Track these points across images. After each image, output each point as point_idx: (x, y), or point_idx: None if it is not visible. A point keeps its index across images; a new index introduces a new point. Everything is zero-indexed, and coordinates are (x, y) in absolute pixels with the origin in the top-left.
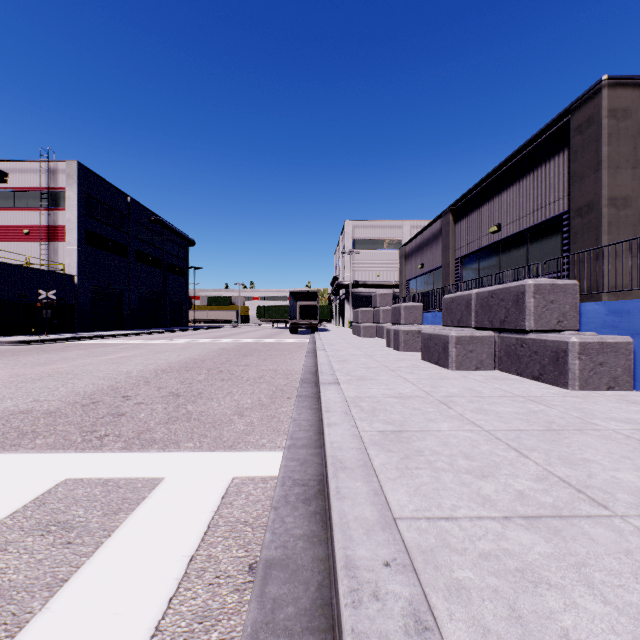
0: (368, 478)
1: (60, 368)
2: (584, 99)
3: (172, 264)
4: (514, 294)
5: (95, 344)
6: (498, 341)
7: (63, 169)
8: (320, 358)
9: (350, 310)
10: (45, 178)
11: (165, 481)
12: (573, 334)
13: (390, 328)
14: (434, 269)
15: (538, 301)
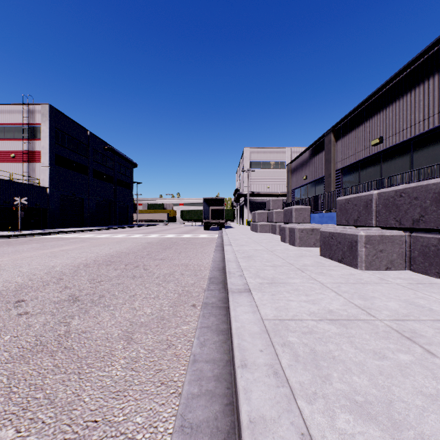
0: None
1: None
2: None
3: (121, 180)
4: (435, 191)
5: (54, 238)
6: (409, 240)
7: (39, 110)
8: (227, 254)
9: (248, 212)
10: (26, 117)
11: None
12: None
13: (285, 226)
14: (316, 179)
15: None
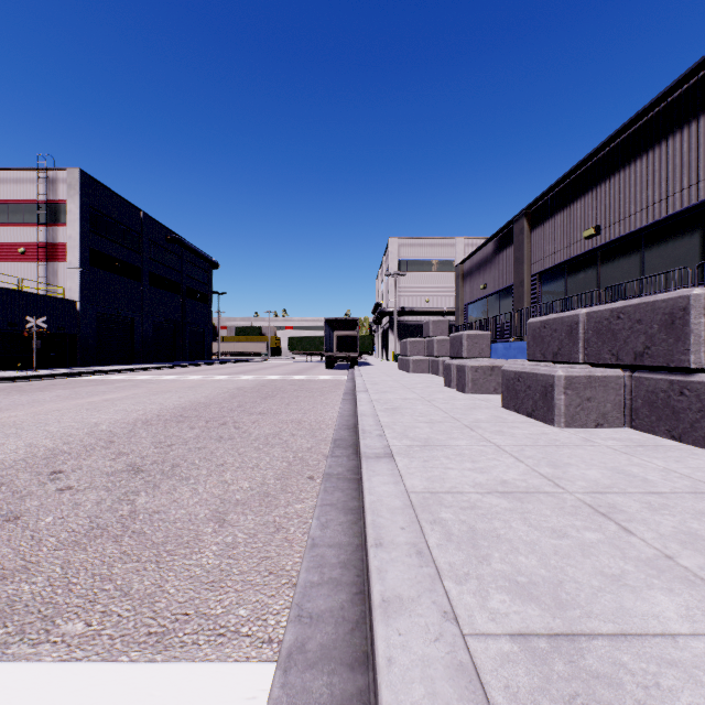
0: None
1: (11, 417)
2: None
3: (193, 289)
4: (664, 312)
5: (89, 381)
6: (629, 384)
7: (64, 178)
8: (361, 405)
9: (395, 341)
10: (43, 189)
11: None
12: None
13: (451, 363)
14: (501, 289)
15: None
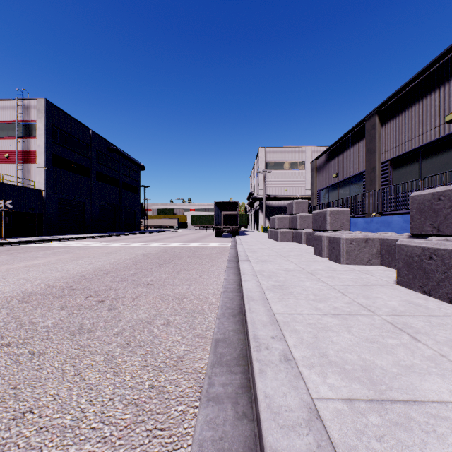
0: None
1: None
2: None
3: (127, 183)
4: None
5: (38, 247)
6: None
7: (34, 105)
8: (246, 280)
9: (263, 218)
10: (21, 113)
11: None
12: None
13: (322, 235)
14: (352, 176)
15: None
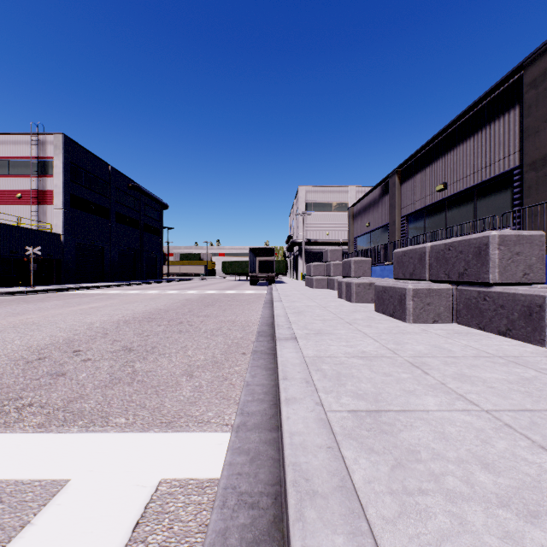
0: (353, 523)
1: (29, 319)
2: (539, 53)
3: (148, 225)
4: (475, 246)
5: (74, 295)
6: (456, 294)
7: (51, 141)
8: (276, 309)
9: (303, 265)
10: (35, 149)
11: (67, 488)
12: (546, 287)
13: (342, 280)
14: (380, 227)
15: (503, 253)
